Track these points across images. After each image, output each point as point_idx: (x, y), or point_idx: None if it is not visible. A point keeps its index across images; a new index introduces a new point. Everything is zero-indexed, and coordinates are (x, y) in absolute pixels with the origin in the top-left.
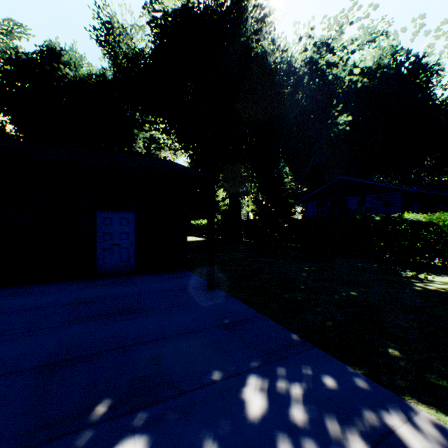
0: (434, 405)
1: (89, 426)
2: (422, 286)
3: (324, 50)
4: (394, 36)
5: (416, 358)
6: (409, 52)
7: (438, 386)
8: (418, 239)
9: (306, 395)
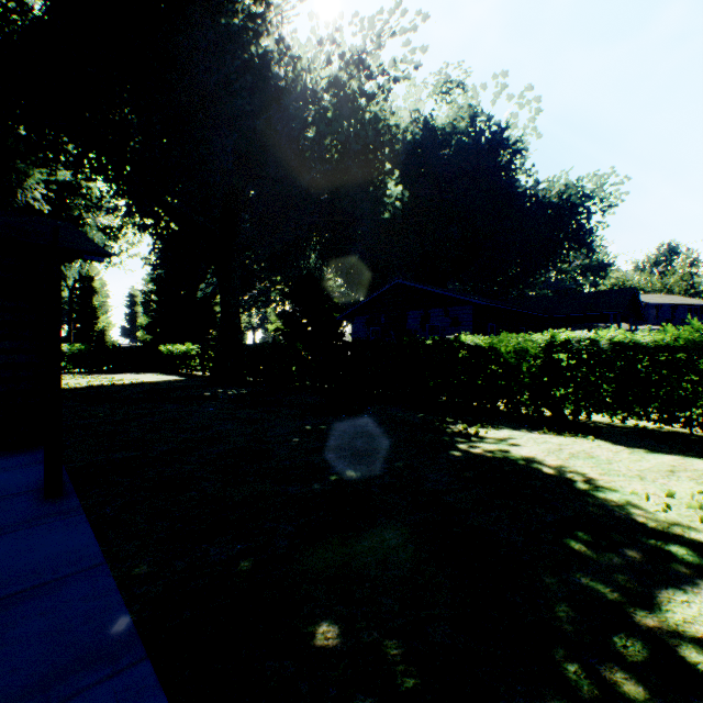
0: None
1: None
2: (465, 449)
3: (356, 69)
4: (473, 92)
5: (364, 643)
6: (490, 119)
7: None
8: (478, 373)
9: None
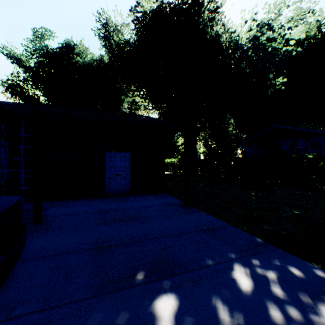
0: None
1: (135, 285)
2: None
3: (265, 29)
4: (319, 12)
5: None
6: None
7: None
8: None
9: (280, 279)
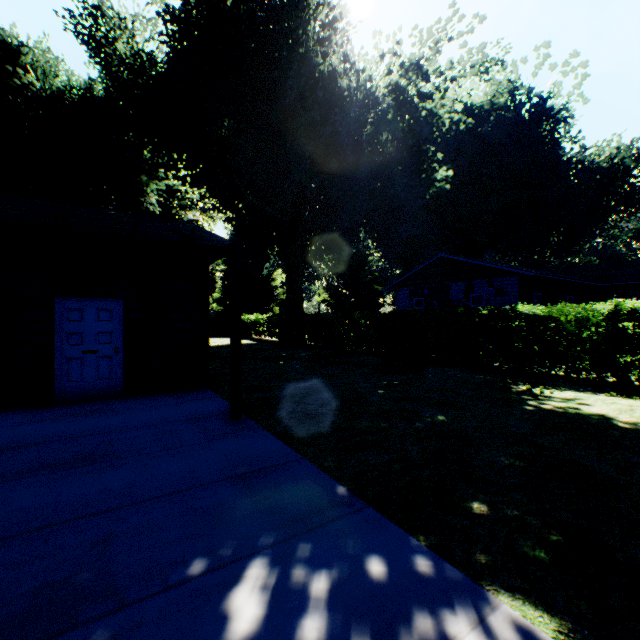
0: (522, 592)
1: None
2: (535, 405)
3: (415, 75)
4: (512, 67)
5: (510, 515)
6: (531, 91)
7: (533, 559)
8: (535, 340)
9: (334, 592)
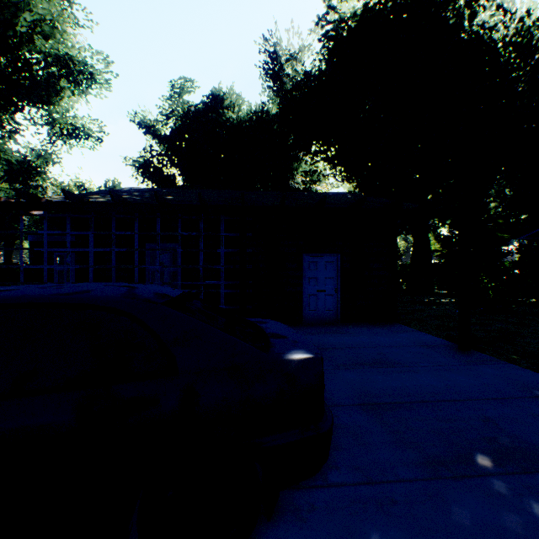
0: None
1: (489, 475)
2: None
3: None
4: None
5: None
6: None
7: None
8: None
9: None
